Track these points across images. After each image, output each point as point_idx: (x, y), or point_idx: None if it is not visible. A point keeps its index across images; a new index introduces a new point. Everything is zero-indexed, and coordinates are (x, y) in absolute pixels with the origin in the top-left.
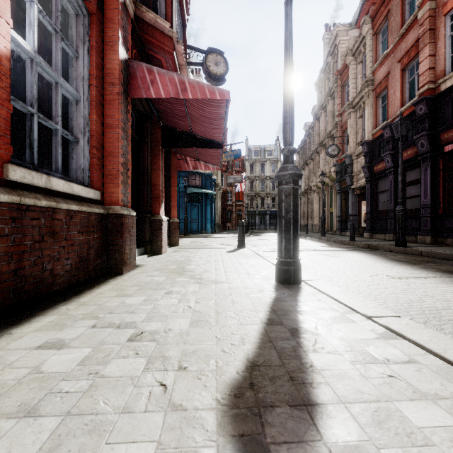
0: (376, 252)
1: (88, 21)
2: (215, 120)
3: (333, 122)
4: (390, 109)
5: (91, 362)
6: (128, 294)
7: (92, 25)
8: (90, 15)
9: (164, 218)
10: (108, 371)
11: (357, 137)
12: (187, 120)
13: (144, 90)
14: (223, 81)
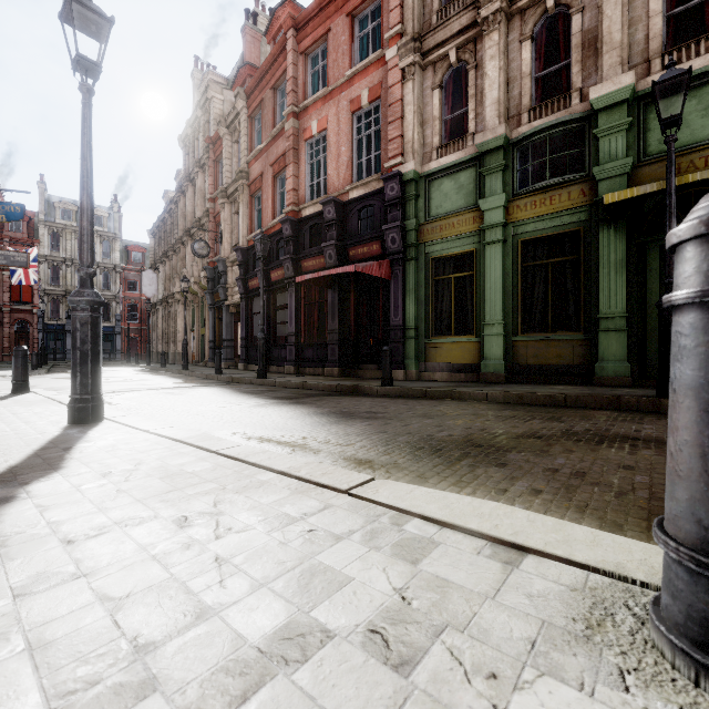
0: (234, 386)
1: None
2: None
3: (204, 205)
4: (264, 217)
5: None
6: None
7: None
8: None
9: None
10: None
11: (233, 238)
12: None
13: None
14: None
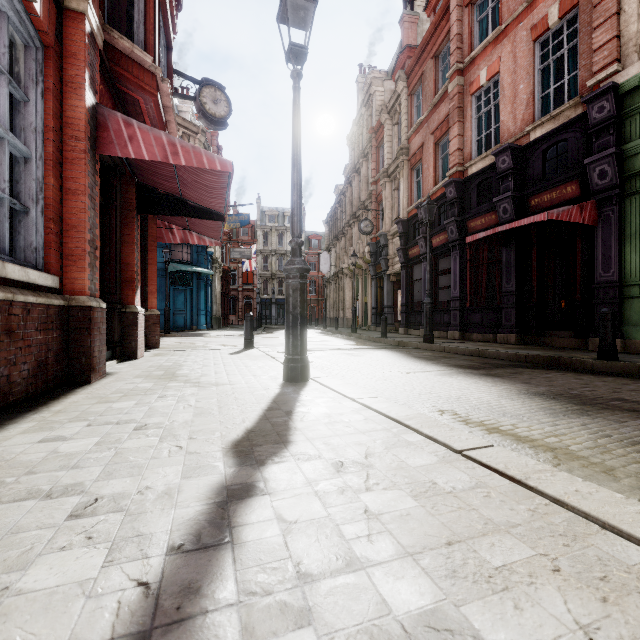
0: (403, 349)
1: (42, 56)
2: (214, 189)
3: (367, 189)
4: (424, 186)
5: (106, 444)
6: (112, 401)
7: (48, 61)
8: (44, 47)
9: (141, 310)
10: (127, 446)
11: (393, 213)
12: (175, 182)
13: (119, 148)
14: (224, 125)
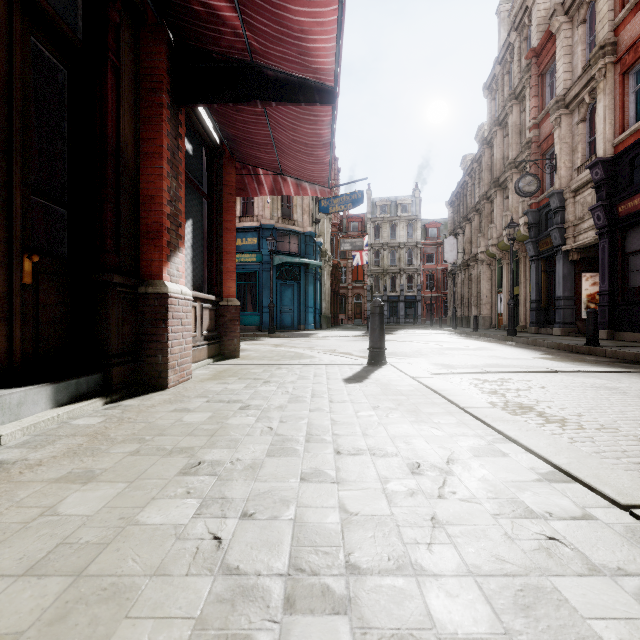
0: None
1: None
2: None
3: (519, 142)
4: None
5: None
6: None
7: None
8: None
9: (179, 290)
10: None
11: (574, 159)
12: None
13: None
14: None
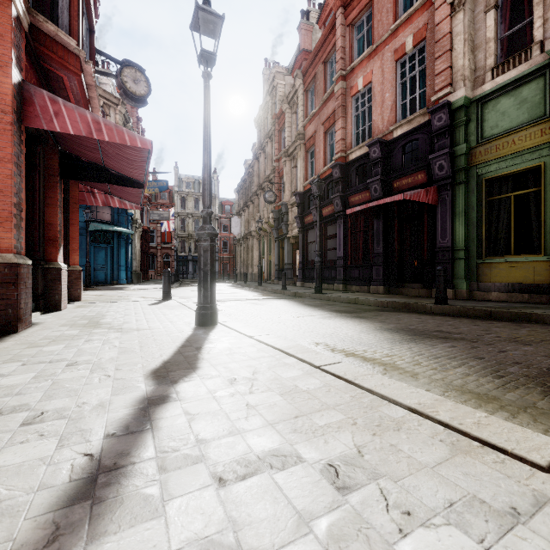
0: (298, 299)
1: None
2: (135, 162)
3: (271, 165)
4: (316, 166)
5: (43, 377)
6: (42, 345)
7: None
8: None
9: (64, 266)
10: (62, 377)
11: (292, 186)
12: (98, 153)
13: (44, 121)
14: (144, 103)
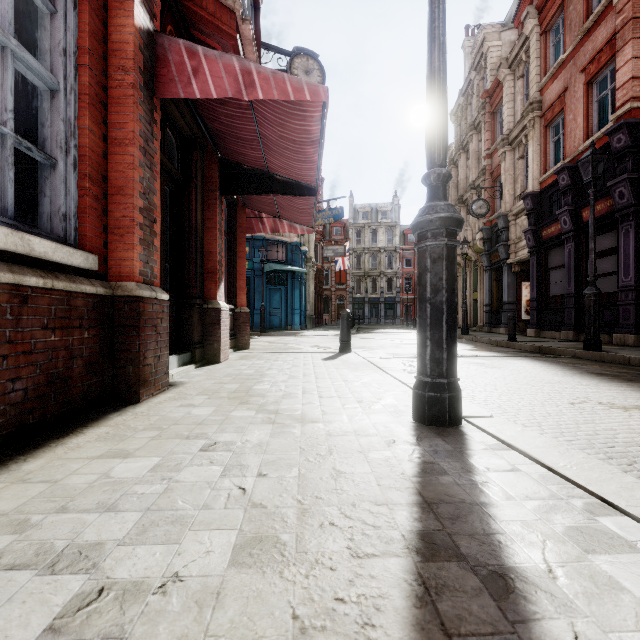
0: (555, 359)
1: None
2: (304, 145)
3: (478, 167)
4: (568, 143)
5: None
6: (127, 451)
7: None
8: None
9: (224, 306)
10: None
11: (516, 188)
12: (259, 149)
13: (181, 86)
14: None
